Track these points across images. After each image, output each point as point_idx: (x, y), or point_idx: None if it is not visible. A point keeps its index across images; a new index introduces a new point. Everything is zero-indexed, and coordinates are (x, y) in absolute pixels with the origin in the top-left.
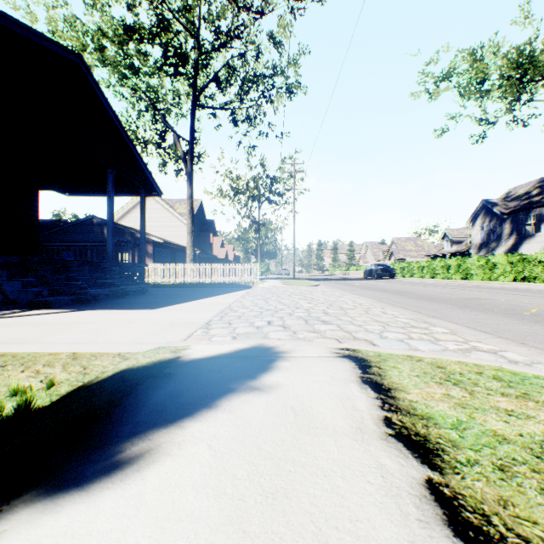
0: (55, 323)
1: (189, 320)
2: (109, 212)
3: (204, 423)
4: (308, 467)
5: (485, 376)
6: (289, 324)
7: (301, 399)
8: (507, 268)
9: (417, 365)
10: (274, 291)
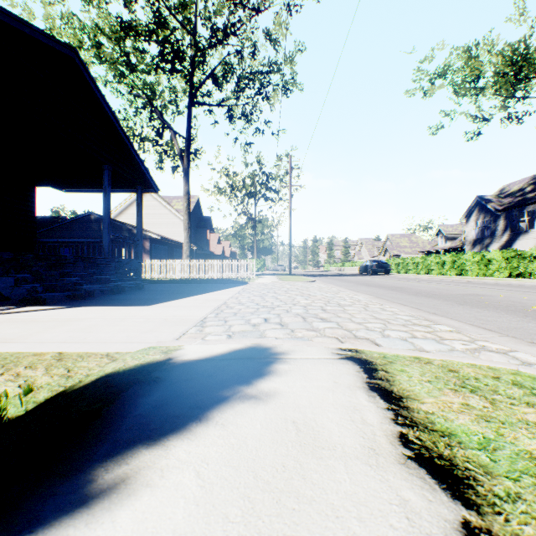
0: (46, 320)
1: (184, 317)
2: (105, 207)
3: (192, 442)
4: (315, 504)
5: (504, 382)
6: (286, 321)
7: (303, 411)
8: (502, 264)
9: (427, 368)
10: (270, 287)
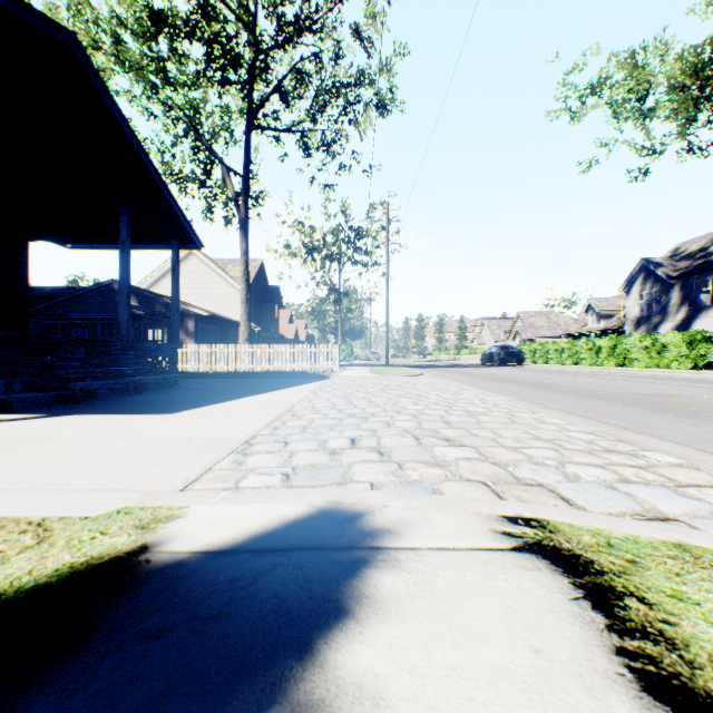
0: None
1: (220, 434)
2: (122, 269)
3: None
4: None
5: None
6: (388, 445)
7: None
8: (682, 350)
9: None
10: (360, 384)
